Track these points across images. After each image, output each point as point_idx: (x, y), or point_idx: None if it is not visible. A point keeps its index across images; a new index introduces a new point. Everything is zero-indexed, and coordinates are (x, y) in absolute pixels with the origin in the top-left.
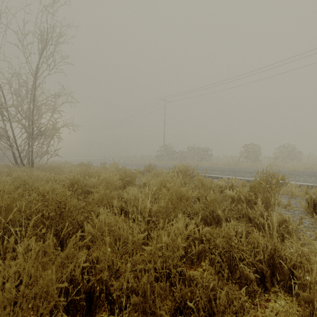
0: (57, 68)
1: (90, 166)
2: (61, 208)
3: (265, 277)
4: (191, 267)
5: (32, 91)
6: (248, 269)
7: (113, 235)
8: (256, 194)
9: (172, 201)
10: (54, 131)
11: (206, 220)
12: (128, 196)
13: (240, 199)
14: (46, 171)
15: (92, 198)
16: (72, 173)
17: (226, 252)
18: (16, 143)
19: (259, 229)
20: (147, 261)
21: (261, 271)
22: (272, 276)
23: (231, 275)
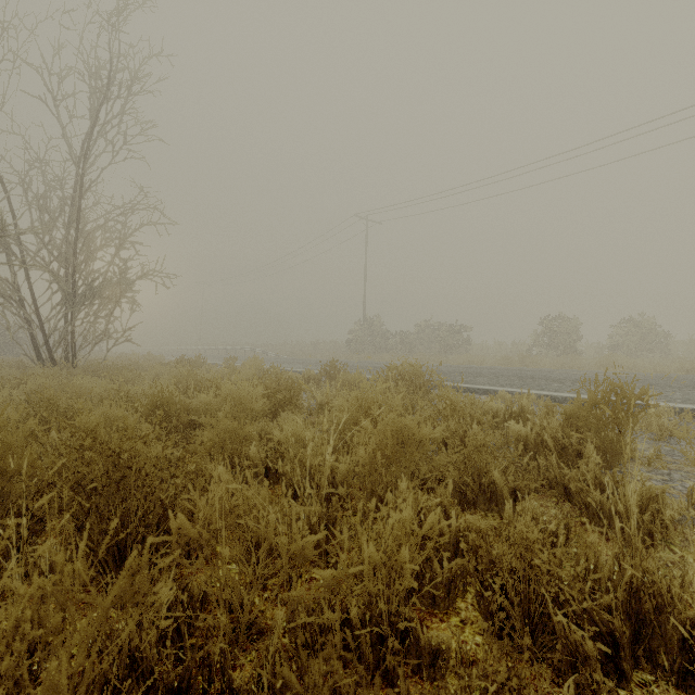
0: (128, 149)
1: (202, 364)
2: (122, 469)
3: (620, 648)
4: (433, 613)
5: (75, 199)
6: (579, 630)
7: (243, 536)
8: (579, 433)
9: (384, 449)
10: (122, 287)
11: (464, 494)
12: (281, 437)
13: (542, 444)
14: (104, 375)
15: (201, 441)
16: (155, 382)
17: (518, 582)
18: (38, 314)
19: (591, 517)
20: (324, 606)
21: (608, 631)
22: (634, 642)
23: (531, 637)
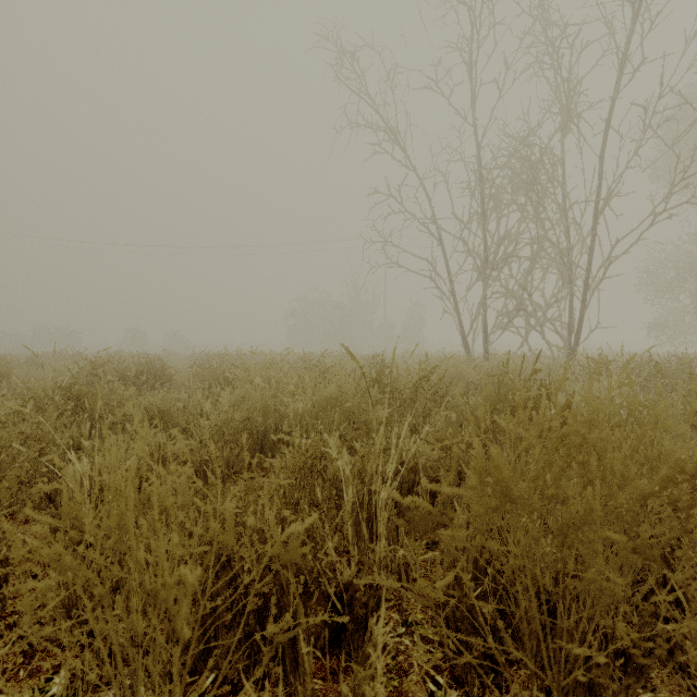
0: None
1: None
2: None
3: None
4: None
5: None
6: None
7: None
8: None
9: None
10: None
11: None
12: None
13: None
14: None
15: None
16: None
17: None
18: None
19: None
20: None
21: None
22: None
23: None
